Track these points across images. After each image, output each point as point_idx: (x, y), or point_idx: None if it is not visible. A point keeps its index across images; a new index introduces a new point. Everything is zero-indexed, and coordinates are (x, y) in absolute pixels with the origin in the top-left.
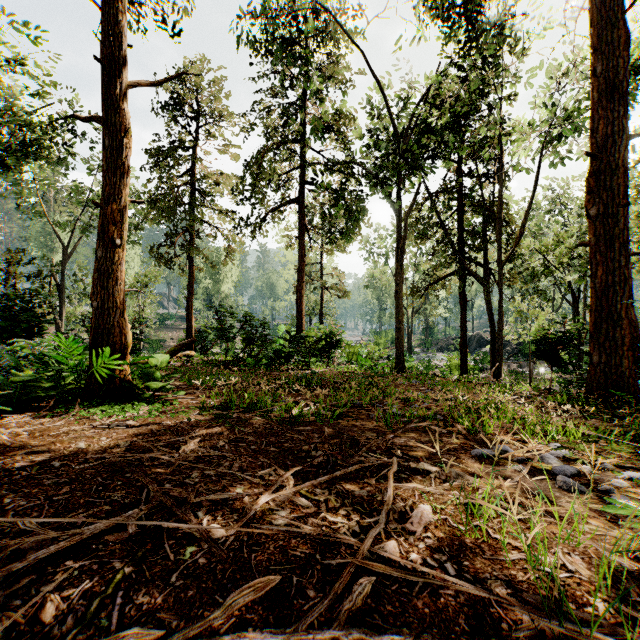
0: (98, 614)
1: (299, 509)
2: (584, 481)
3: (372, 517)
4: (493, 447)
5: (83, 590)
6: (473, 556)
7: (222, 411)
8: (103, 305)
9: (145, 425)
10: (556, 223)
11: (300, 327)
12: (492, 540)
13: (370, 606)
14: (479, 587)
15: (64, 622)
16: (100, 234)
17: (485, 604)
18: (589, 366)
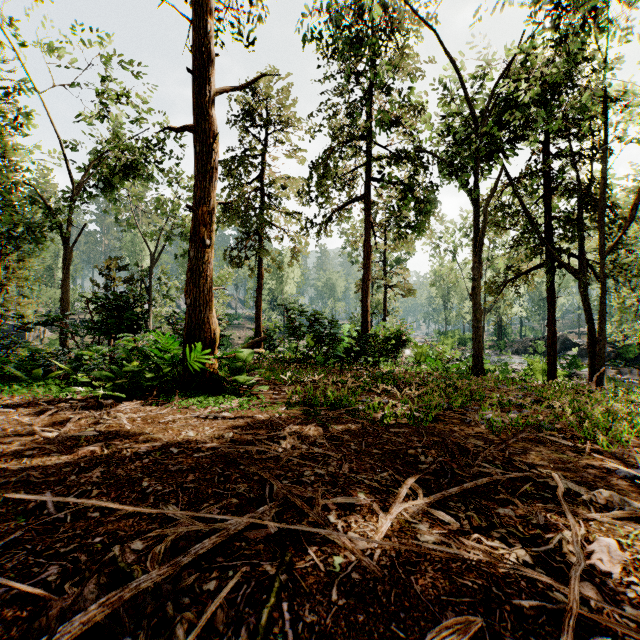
0: (270, 629)
1: (438, 524)
2: None
3: (538, 545)
4: None
5: (246, 596)
6: None
7: (308, 407)
8: (195, 302)
9: (240, 417)
10: None
11: (365, 326)
12: None
13: None
14: None
15: (239, 633)
16: (192, 236)
17: None
18: None
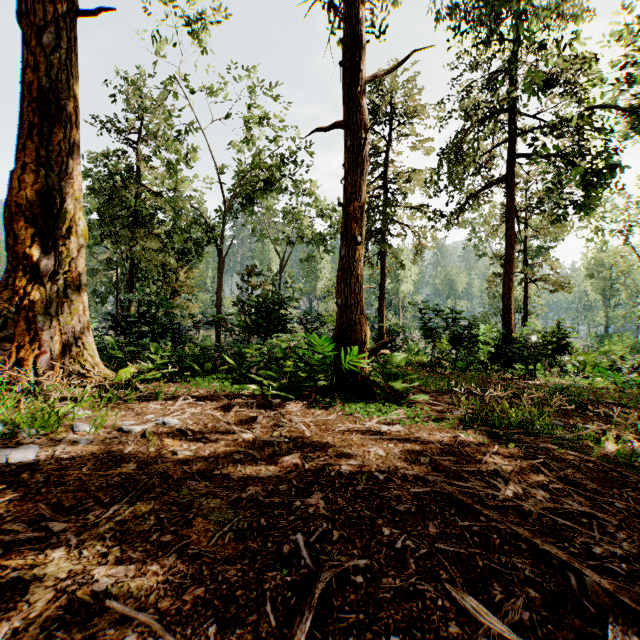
0: None
1: None
2: None
3: None
4: None
5: None
6: None
7: (493, 428)
8: (346, 302)
9: (417, 434)
10: None
11: (508, 327)
12: None
13: None
14: None
15: None
16: (343, 233)
17: None
18: None
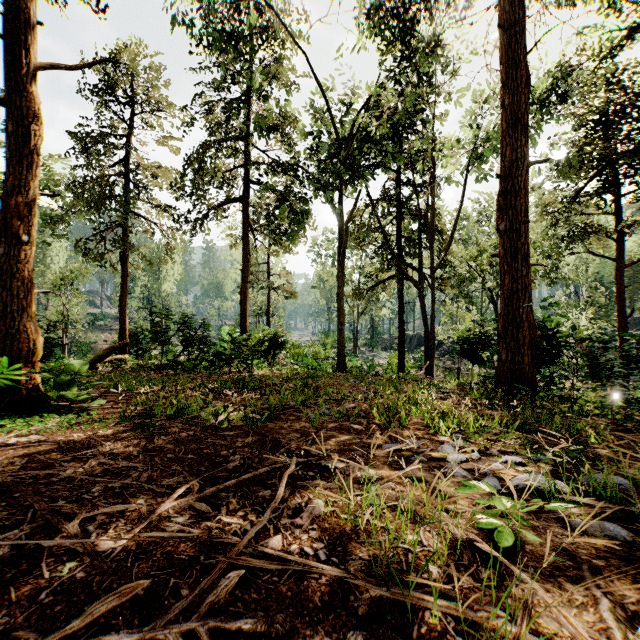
0: None
1: (199, 514)
2: (470, 467)
3: None
4: (403, 441)
5: None
6: (348, 542)
7: (145, 419)
8: (7, 308)
9: (52, 439)
10: (483, 233)
11: (244, 328)
12: (370, 526)
13: (236, 597)
14: (336, 568)
15: None
16: (3, 229)
17: (341, 582)
18: (499, 363)
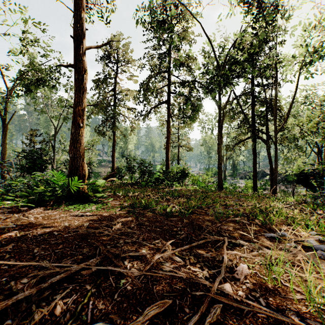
0: (81, 313)
1: (175, 262)
2: None
3: (215, 269)
4: (277, 232)
5: (73, 299)
6: (274, 295)
7: (131, 209)
8: (74, 156)
9: (95, 215)
10: (307, 109)
11: (168, 166)
12: (284, 286)
13: (220, 320)
14: (282, 314)
15: (65, 316)
16: (73, 121)
17: (285, 324)
18: None
